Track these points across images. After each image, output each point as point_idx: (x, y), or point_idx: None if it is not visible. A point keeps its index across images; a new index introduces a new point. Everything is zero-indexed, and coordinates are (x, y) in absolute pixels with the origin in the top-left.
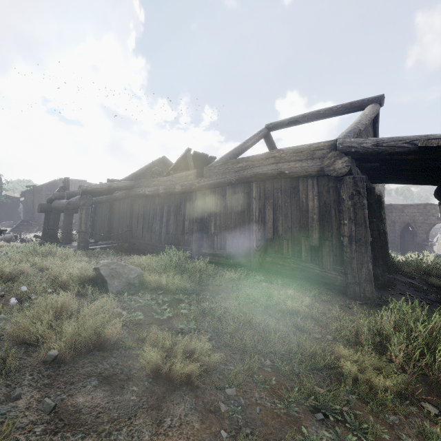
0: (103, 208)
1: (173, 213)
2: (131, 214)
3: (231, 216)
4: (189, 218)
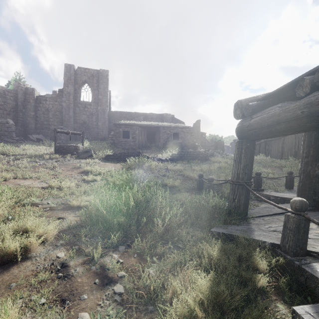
0: (257, 146)
1: (276, 146)
2: (265, 148)
3: (289, 145)
4: (280, 147)
